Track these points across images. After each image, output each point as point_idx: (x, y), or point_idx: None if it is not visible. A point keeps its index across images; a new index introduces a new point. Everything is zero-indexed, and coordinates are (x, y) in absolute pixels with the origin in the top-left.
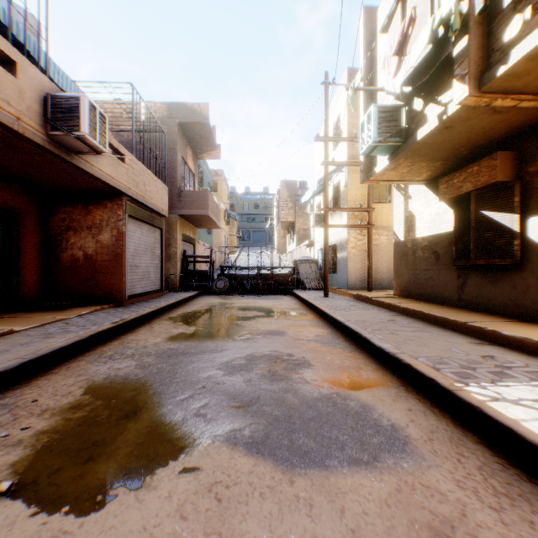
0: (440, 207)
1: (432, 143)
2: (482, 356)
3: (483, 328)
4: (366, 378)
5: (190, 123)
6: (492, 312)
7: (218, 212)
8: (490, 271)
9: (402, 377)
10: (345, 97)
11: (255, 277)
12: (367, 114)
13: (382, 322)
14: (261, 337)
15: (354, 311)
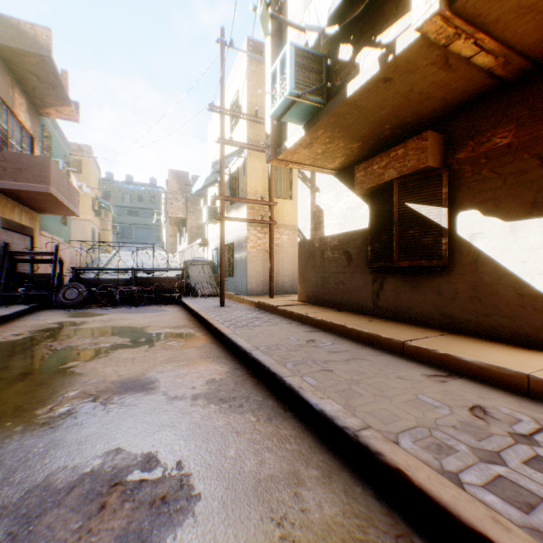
0: (354, 200)
1: (362, 107)
2: (469, 407)
3: (432, 350)
4: (321, 525)
5: (17, 51)
6: (414, 321)
7: (75, 193)
8: (412, 275)
9: (383, 494)
10: (244, 71)
11: (130, 283)
12: (280, 58)
13: (301, 345)
14: (101, 404)
15: (260, 328)
